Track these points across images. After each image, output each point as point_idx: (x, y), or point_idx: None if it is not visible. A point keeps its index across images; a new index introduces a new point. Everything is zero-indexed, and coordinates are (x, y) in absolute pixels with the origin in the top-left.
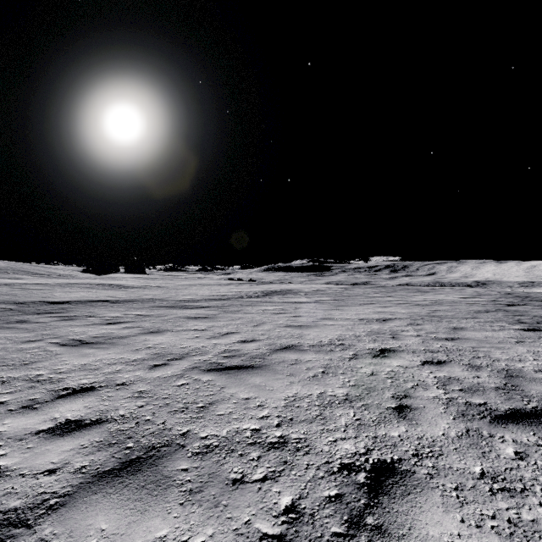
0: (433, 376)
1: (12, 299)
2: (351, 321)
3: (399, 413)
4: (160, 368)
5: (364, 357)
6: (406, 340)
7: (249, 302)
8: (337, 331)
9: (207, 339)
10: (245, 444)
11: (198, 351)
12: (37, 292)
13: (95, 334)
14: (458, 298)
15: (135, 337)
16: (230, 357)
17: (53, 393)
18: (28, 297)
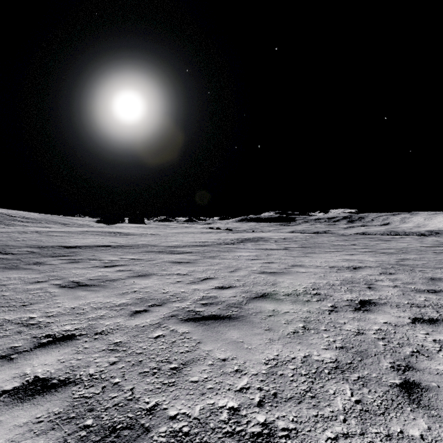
0: (431, 339)
1: (37, 244)
2: (322, 268)
3: (409, 395)
4: (140, 315)
5: (344, 310)
6: (384, 291)
7: (226, 248)
8: (310, 279)
9: (187, 284)
10: (220, 433)
11: (178, 297)
12: (58, 238)
13: (92, 276)
14: (422, 247)
15: (125, 280)
16: (208, 305)
17: (35, 340)
18: (50, 242)
